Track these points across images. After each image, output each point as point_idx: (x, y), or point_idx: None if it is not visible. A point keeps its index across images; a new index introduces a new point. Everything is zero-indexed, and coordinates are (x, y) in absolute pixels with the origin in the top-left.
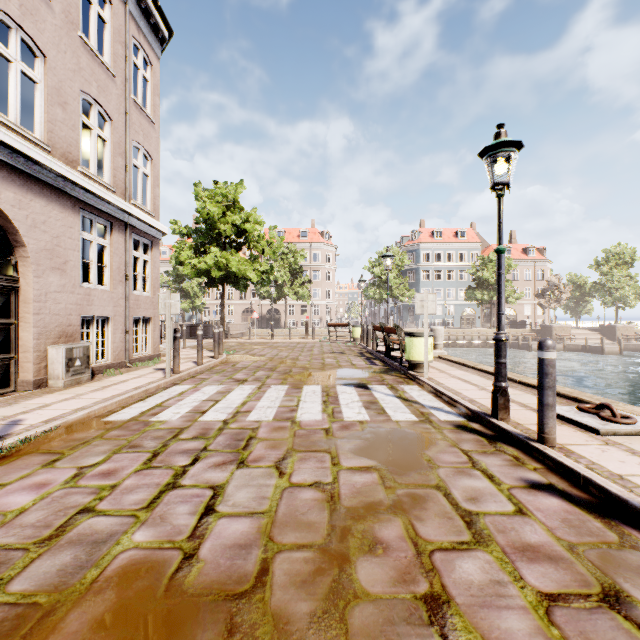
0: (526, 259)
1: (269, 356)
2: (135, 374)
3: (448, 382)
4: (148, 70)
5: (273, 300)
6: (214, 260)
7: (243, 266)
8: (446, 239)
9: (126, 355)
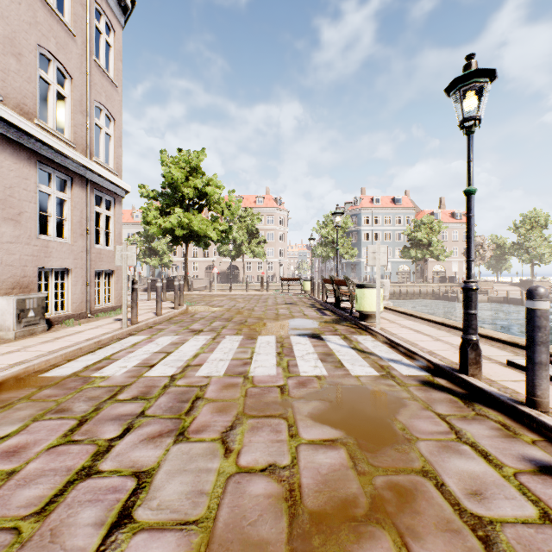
0: (454, 222)
1: (227, 307)
2: (93, 325)
3: (401, 332)
4: (111, 36)
5: (232, 258)
6: (178, 220)
7: (204, 225)
8: (384, 205)
9: (87, 306)
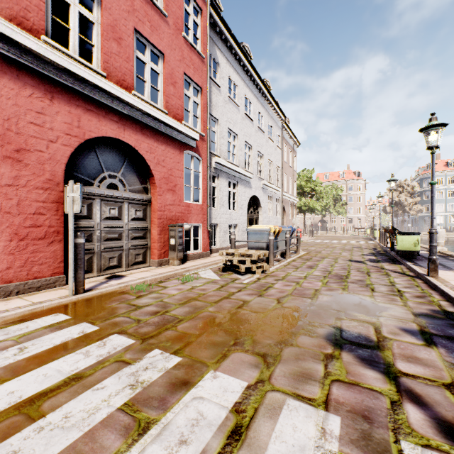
0: None
1: (329, 238)
2: None
3: None
4: (295, 158)
5: (323, 215)
6: (303, 203)
7: (315, 205)
8: None
9: (293, 234)
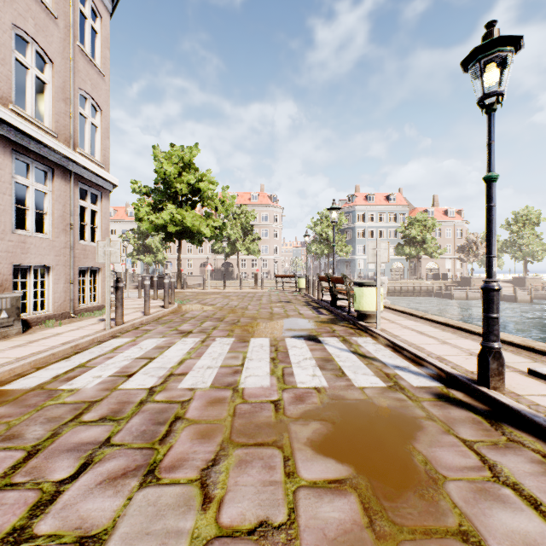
0: (447, 220)
1: (219, 305)
2: (75, 326)
3: (403, 334)
4: (97, 22)
5: (227, 255)
6: (170, 216)
7: (197, 222)
8: (378, 202)
9: (70, 305)
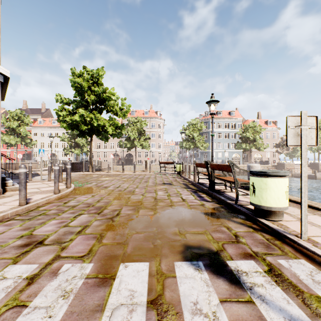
0: (267, 127)
1: (111, 188)
2: None
3: None
4: None
5: (128, 148)
6: (81, 118)
7: (102, 122)
8: (224, 116)
9: None
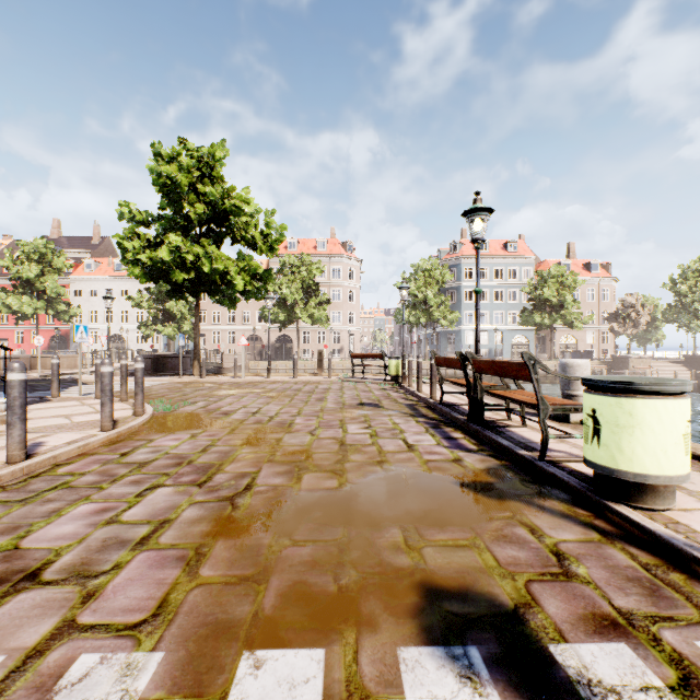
0: (589, 276)
1: (238, 416)
2: None
3: None
4: None
5: (282, 324)
6: (174, 254)
7: (221, 265)
8: (493, 252)
9: None
